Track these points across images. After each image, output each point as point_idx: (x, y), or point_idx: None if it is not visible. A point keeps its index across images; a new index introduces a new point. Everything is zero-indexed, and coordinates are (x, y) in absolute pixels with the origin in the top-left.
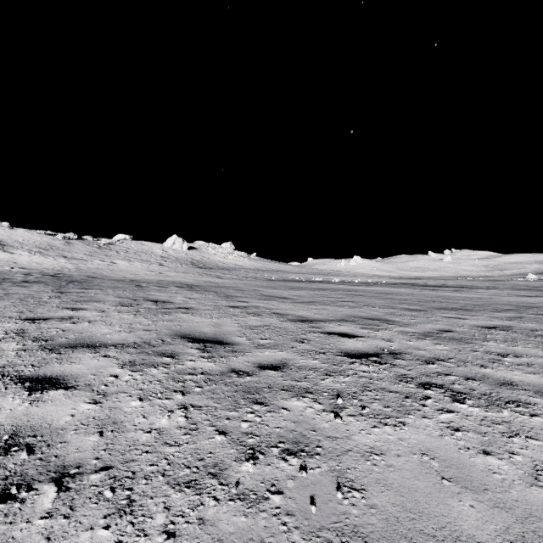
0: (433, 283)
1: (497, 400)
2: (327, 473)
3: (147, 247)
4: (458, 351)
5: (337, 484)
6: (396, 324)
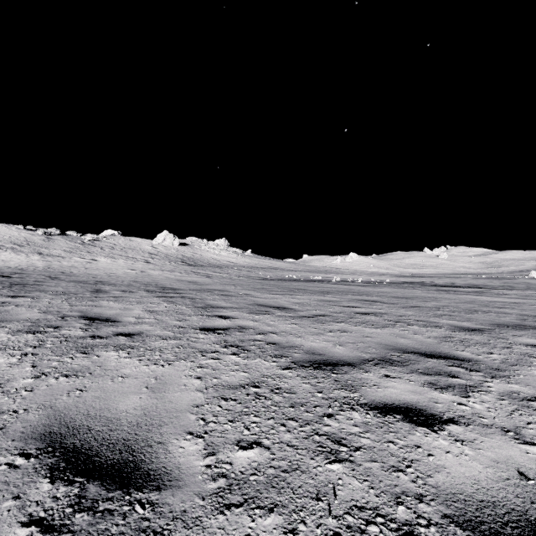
0: (440, 282)
1: None
2: None
3: (135, 243)
4: None
5: None
6: (479, 370)
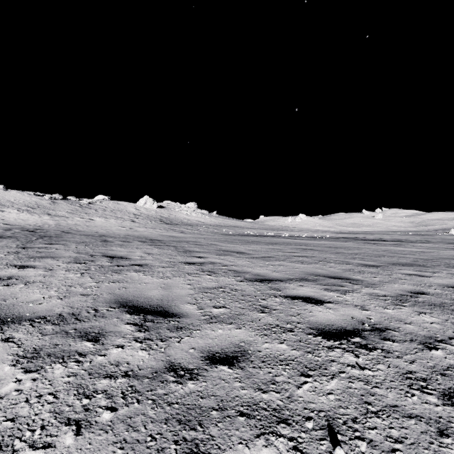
0: (371, 237)
1: None
2: None
3: (122, 206)
4: (453, 325)
5: None
6: (361, 284)
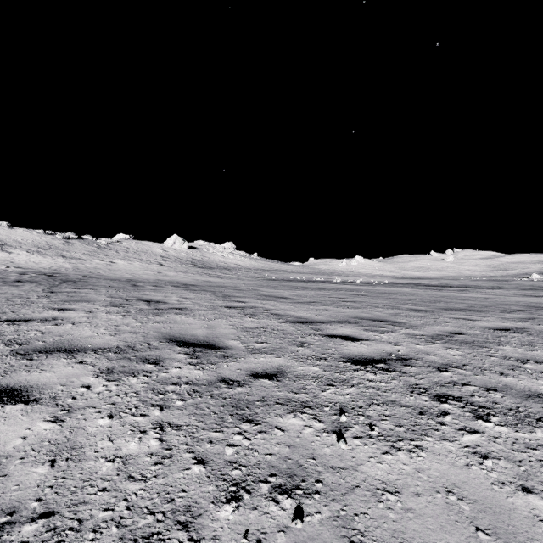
0: (436, 283)
1: (526, 416)
2: (329, 522)
3: (147, 246)
4: (473, 356)
5: (341, 540)
6: (402, 326)
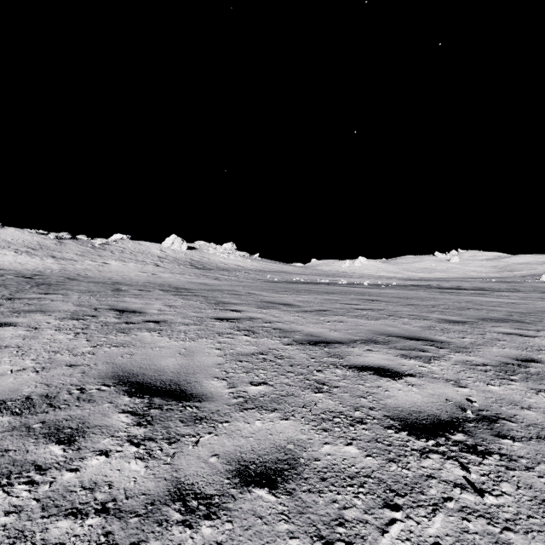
0: (447, 285)
1: None
2: None
3: (144, 247)
4: None
5: None
6: (448, 347)
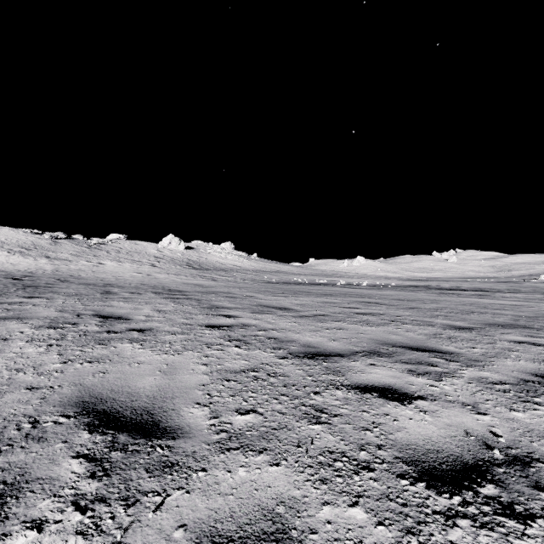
0: (446, 286)
1: None
2: None
3: (141, 247)
4: None
5: None
6: (458, 360)
